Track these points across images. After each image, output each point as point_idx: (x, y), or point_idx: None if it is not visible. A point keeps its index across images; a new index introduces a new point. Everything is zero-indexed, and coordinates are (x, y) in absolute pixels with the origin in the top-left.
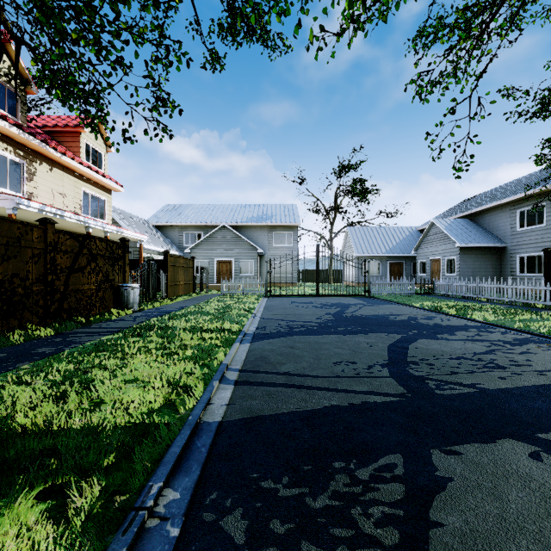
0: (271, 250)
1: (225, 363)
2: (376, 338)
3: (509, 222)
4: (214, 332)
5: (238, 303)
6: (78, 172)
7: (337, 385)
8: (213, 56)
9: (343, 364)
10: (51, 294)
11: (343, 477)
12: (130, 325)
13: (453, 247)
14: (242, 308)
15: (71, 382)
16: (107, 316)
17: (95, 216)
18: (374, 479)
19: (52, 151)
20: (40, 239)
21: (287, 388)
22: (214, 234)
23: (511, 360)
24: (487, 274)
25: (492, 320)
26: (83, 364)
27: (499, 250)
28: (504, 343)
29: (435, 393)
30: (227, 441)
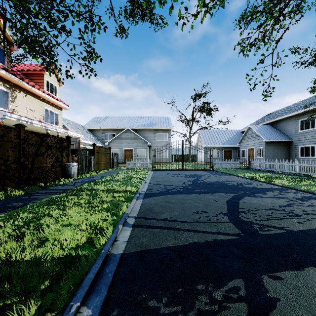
0: (155, 143)
1: (127, 213)
2: (219, 196)
3: (294, 127)
4: (121, 192)
5: (136, 174)
6: (42, 97)
7: (196, 227)
8: (121, 28)
9: (200, 213)
10: (23, 170)
11: (204, 297)
12: (70, 188)
13: (261, 141)
14: (138, 177)
15: (28, 226)
16: (57, 182)
17: (52, 123)
18: (226, 299)
19: (26, 84)
20: (16, 136)
21: (165, 230)
22: (122, 134)
23: (303, 210)
24: (281, 157)
25: (287, 185)
26: (38, 214)
27: (288, 143)
28: (296, 199)
29: (259, 233)
30: (126, 268)
